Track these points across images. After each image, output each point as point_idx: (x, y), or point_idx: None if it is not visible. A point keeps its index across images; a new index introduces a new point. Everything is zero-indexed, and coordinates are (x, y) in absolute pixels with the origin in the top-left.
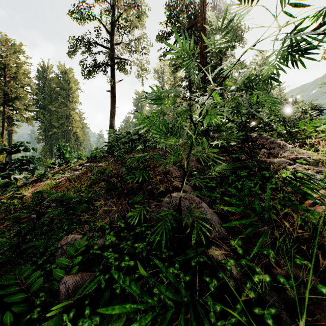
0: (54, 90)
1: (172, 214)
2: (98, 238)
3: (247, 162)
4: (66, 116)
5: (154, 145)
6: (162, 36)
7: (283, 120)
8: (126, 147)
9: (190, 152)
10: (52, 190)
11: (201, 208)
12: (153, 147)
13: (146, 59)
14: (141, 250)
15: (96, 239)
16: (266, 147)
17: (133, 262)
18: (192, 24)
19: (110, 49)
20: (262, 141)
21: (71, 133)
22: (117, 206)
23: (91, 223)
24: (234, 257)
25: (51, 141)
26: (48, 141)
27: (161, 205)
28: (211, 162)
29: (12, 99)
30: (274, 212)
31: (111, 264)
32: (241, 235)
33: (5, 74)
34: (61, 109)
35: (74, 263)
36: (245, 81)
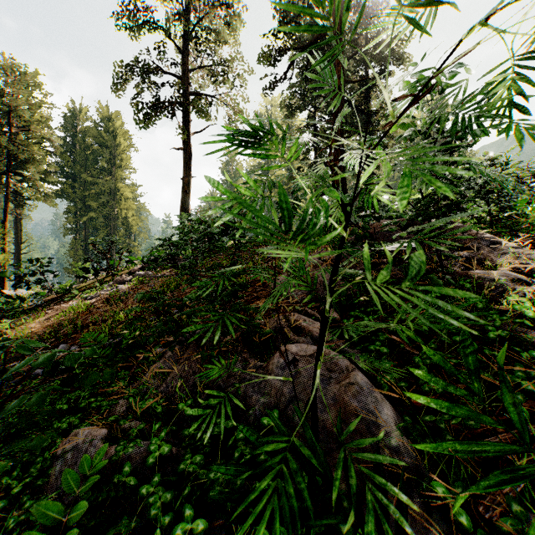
0: (91, 149)
1: (292, 396)
2: (137, 439)
3: (435, 277)
4: (111, 192)
5: (255, 240)
6: (268, 55)
7: (487, 197)
8: (200, 248)
9: (336, 271)
10: (78, 320)
11: (354, 386)
12: (253, 243)
13: (242, 96)
14: (223, 485)
15: (132, 443)
16: (462, 247)
17: (203, 522)
18: (319, 35)
19: (181, 78)
20: (454, 234)
21: (118, 219)
22: (183, 361)
23: (130, 397)
24: (446, 533)
25: (86, 233)
26: (81, 232)
27: (268, 369)
28: (415, 314)
29: (21, 162)
30: (519, 399)
31: (154, 518)
32: (471, 487)
33: (9, 121)
34: (103, 179)
35: (72, 516)
36: (464, 102)
